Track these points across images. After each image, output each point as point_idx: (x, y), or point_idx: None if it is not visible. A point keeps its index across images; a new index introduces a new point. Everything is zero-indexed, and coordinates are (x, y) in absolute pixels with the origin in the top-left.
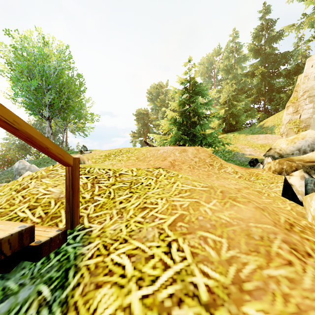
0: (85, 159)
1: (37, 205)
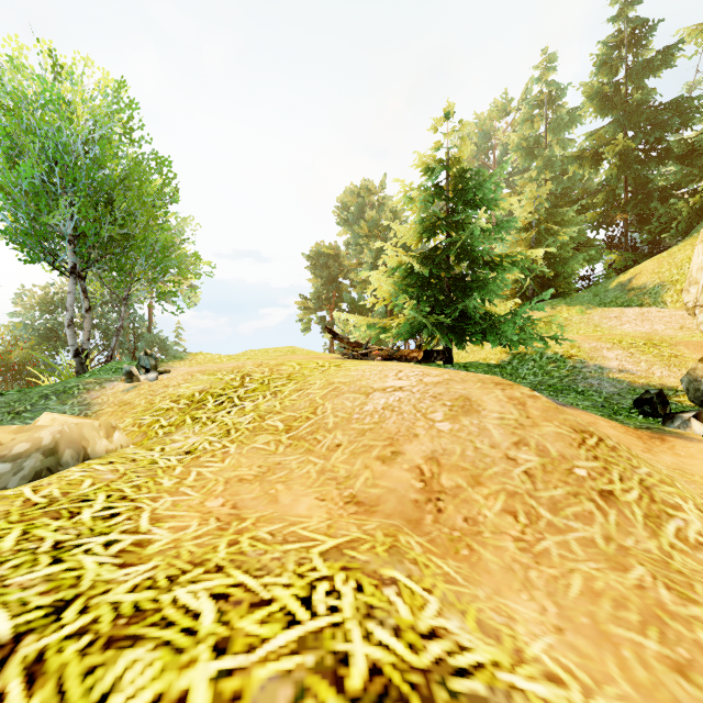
0: (95, 433)
1: None
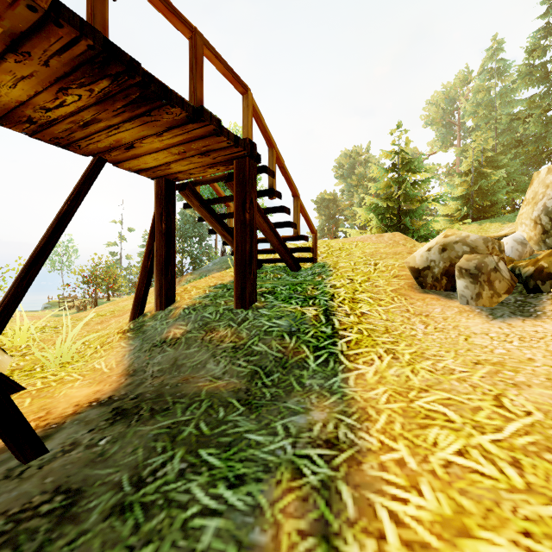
0: None
1: None
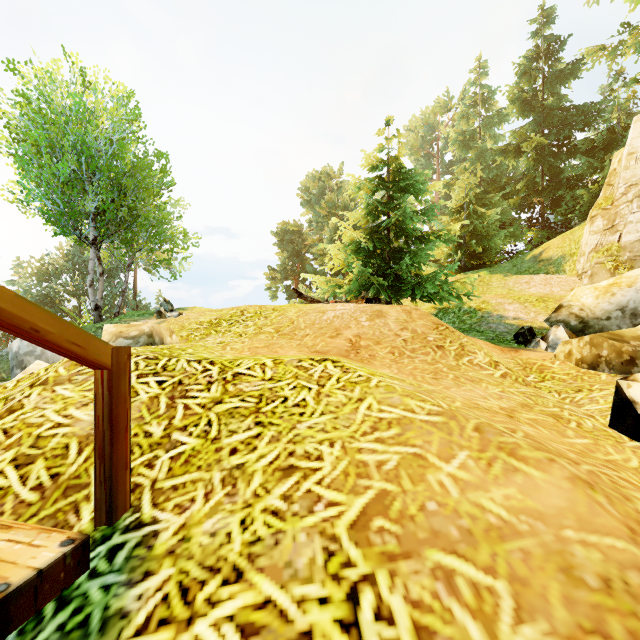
0: (165, 332)
1: (36, 456)
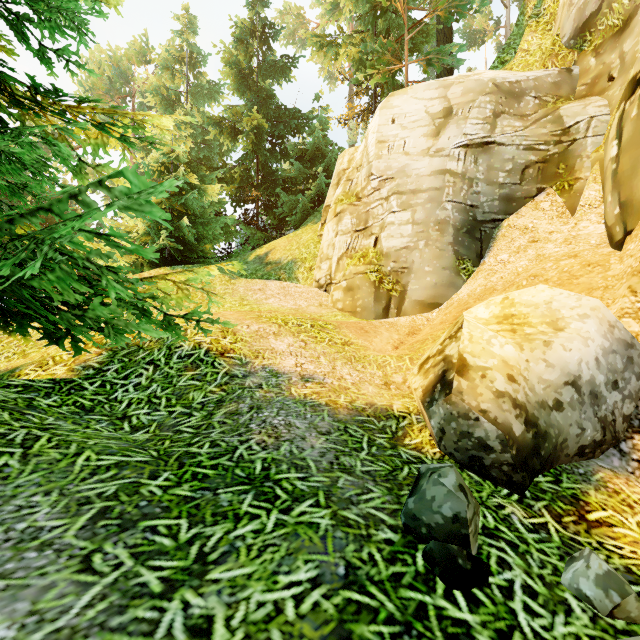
0: None
1: None
